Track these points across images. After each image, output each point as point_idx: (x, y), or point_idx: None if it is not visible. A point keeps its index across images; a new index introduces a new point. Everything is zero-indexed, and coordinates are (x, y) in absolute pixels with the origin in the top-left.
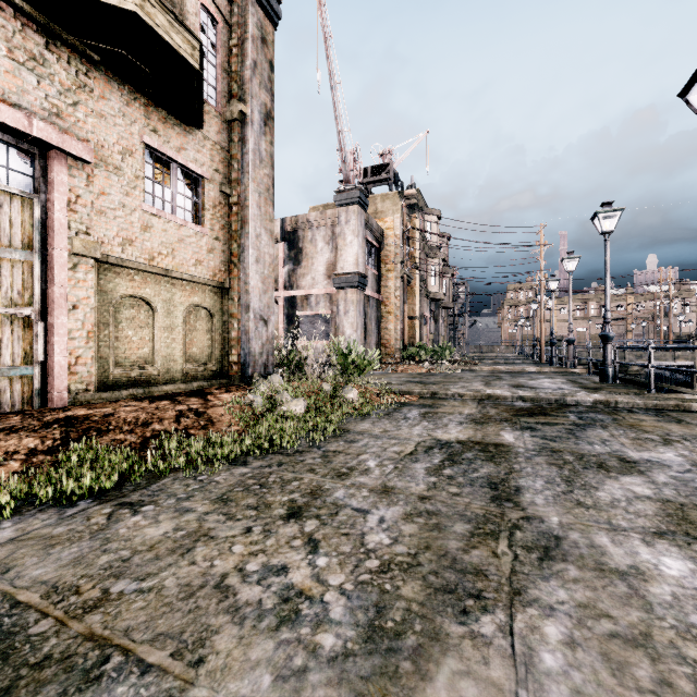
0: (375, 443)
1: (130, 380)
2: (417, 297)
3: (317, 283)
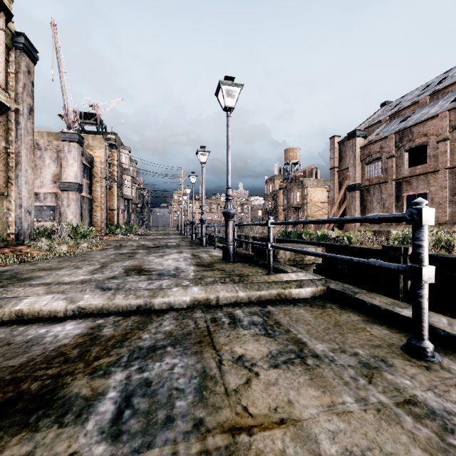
0: (98, 254)
1: None
2: (116, 198)
3: (45, 185)
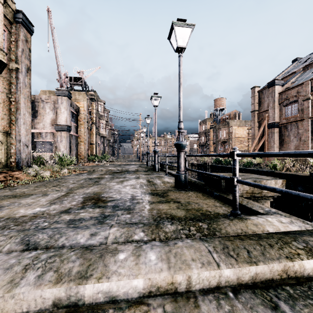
0: (72, 179)
1: None
2: (94, 136)
3: (46, 127)
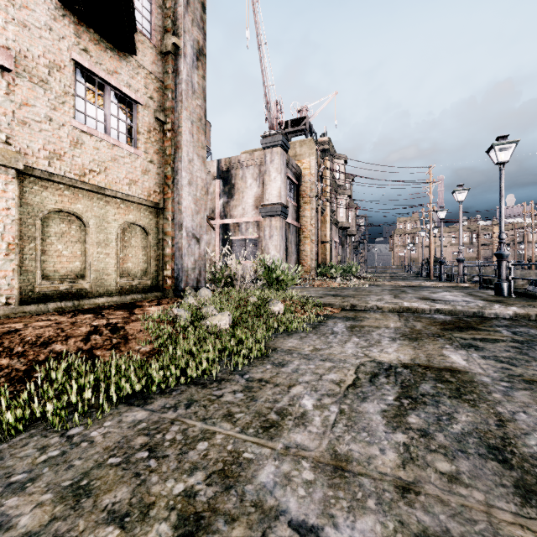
0: (307, 367)
1: (59, 293)
2: (329, 225)
3: (247, 213)
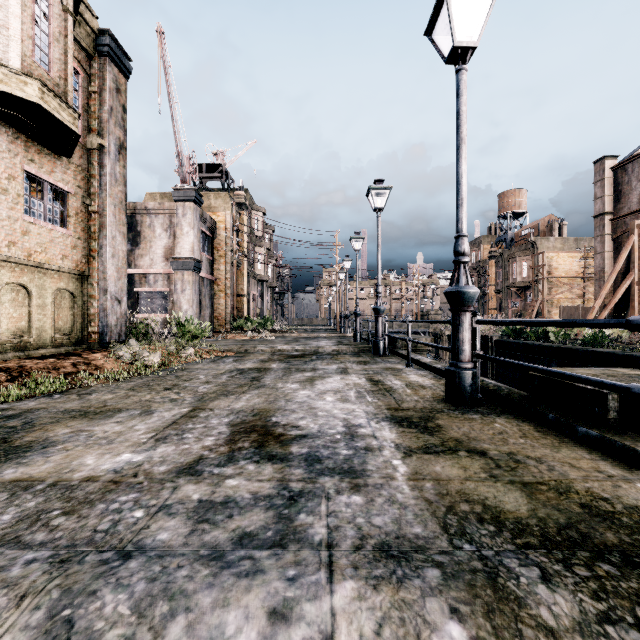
0: (204, 371)
1: (12, 346)
2: (245, 279)
3: (155, 264)
